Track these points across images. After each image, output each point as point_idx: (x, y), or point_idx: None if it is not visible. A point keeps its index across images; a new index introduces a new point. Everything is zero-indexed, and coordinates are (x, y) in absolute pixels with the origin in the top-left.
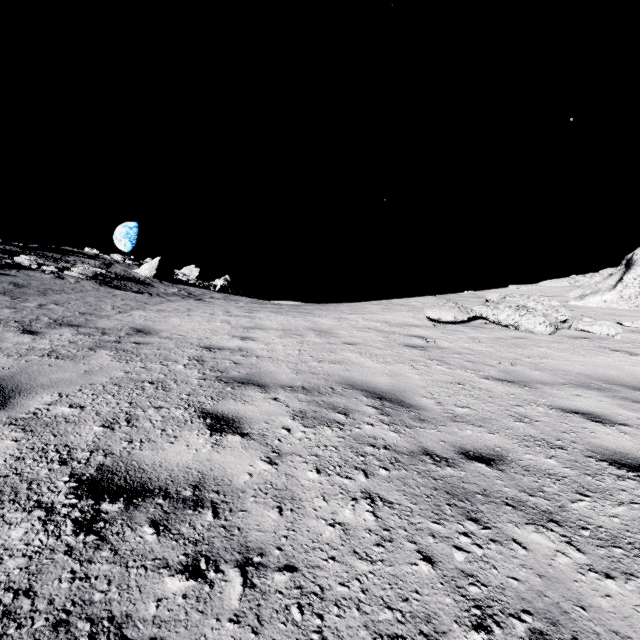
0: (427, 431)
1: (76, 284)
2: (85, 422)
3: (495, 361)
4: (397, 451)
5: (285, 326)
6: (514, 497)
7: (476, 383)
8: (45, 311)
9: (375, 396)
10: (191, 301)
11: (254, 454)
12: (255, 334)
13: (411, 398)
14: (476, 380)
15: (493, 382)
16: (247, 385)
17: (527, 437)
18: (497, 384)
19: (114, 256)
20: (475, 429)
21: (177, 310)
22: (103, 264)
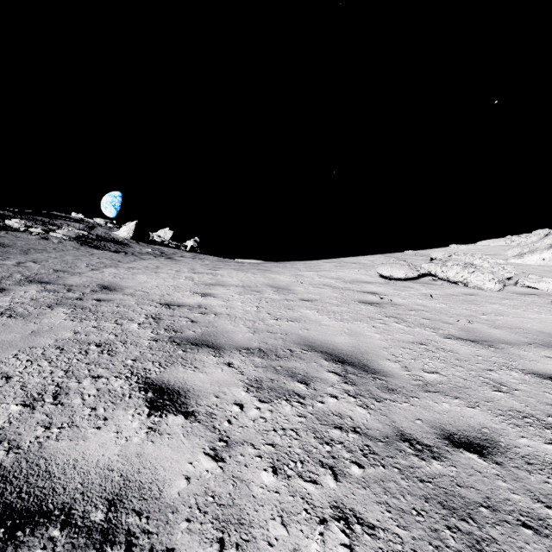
0: (399, 405)
1: (59, 244)
2: (3, 399)
3: (451, 318)
4: (369, 436)
5: (245, 283)
6: (529, 511)
7: (439, 343)
8: (21, 268)
9: (336, 359)
10: (162, 259)
11: (197, 444)
12: (216, 290)
13: (374, 361)
14: (438, 339)
15: (456, 342)
16: (200, 347)
17: (513, 412)
18: (460, 344)
19: (97, 220)
20: (452, 402)
21: (146, 267)
22: (87, 227)
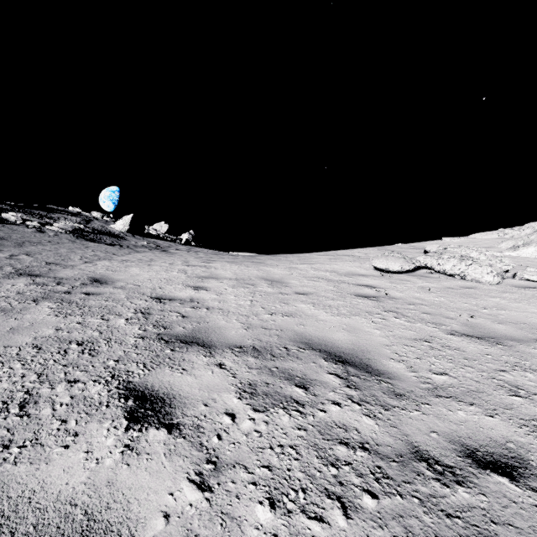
0: (409, 414)
1: (54, 237)
2: None
3: (452, 312)
4: (380, 454)
5: (238, 275)
6: None
7: (443, 340)
8: (13, 261)
9: (336, 359)
10: (156, 252)
11: (180, 467)
12: (209, 283)
13: (377, 361)
14: (441, 336)
15: (461, 338)
16: (190, 345)
17: None
18: (466, 341)
19: (94, 214)
20: (467, 409)
21: (140, 260)
22: (83, 220)
